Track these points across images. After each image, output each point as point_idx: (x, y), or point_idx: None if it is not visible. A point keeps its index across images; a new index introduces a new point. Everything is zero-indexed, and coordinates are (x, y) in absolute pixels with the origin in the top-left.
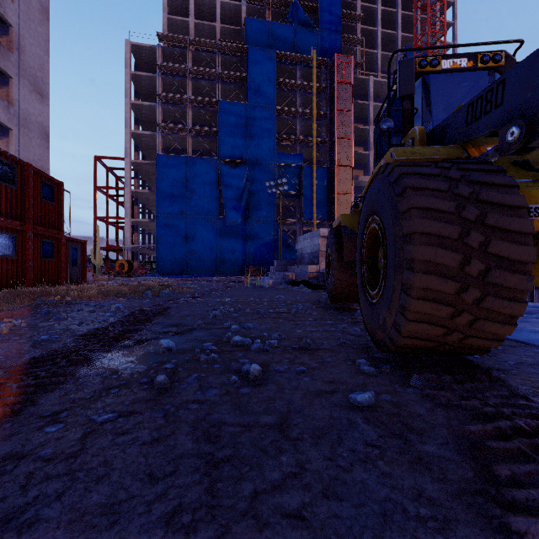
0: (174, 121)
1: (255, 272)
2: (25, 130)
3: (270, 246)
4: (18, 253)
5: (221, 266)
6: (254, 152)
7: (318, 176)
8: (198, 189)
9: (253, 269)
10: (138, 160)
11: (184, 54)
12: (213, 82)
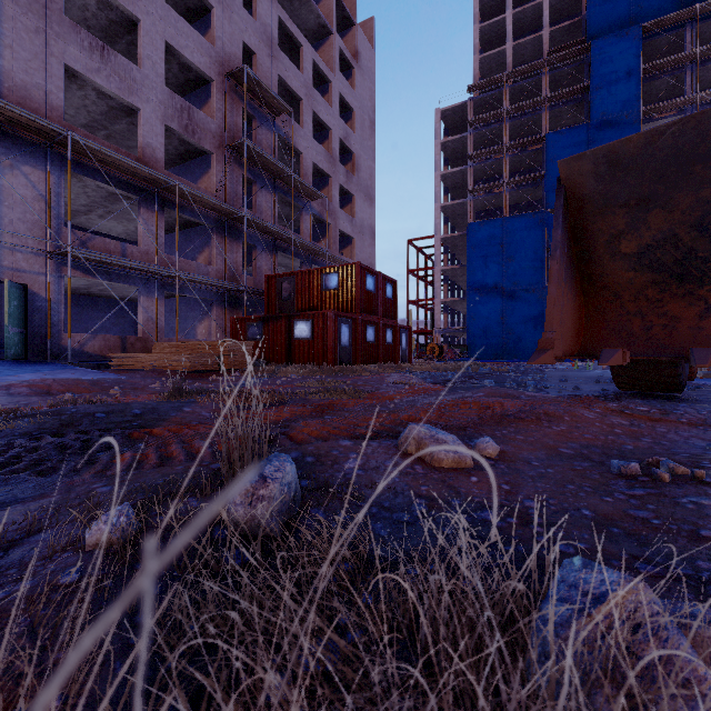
0: (487, 178)
1: None
2: (361, 235)
3: None
4: (375, 339)
5: None
6: None
7: None
8: (517, 255)
9: None
10: (447, 234)
11: (498, 94)
12: (537, 113)
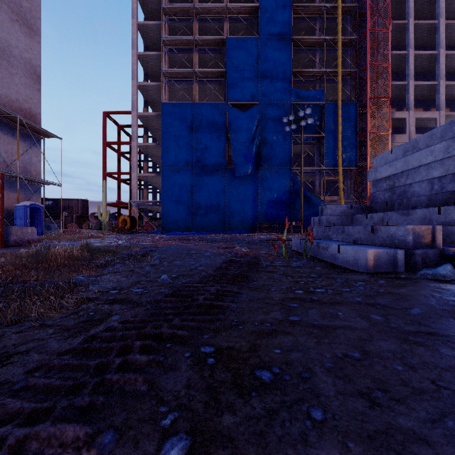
0: None
1: (268, 229)
2: (3, 62)
3: (285, 199)
4: None
5: (229, 222)
6: (266, 91)
7: (344, 114)
8: (204, 138)
9: (266, 226)
10: (145, 112)
11: None
12: (221, 21)
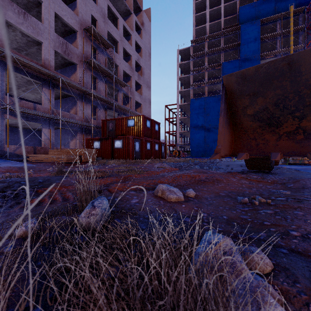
0: (198, 80)
1: None
2: (145, 103)
3: None
4: (150, 148)
5: None
6: None
7: None
8: (210, 113)
9: None
10: (182, 103)
11: (203, 44)
12: (219, 53)
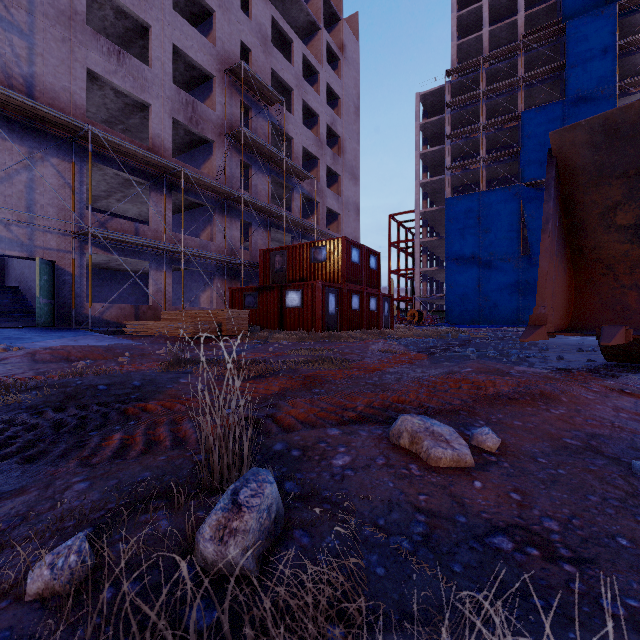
0: (464, 155)
1: None
2: (346, 211)
3: None
4: (360, 307)
5: (525, 315)
6: None
7: None
8: (493, 226)
9: None
10: (427, 209)
11: (475, 77)
12: (513, 93)
